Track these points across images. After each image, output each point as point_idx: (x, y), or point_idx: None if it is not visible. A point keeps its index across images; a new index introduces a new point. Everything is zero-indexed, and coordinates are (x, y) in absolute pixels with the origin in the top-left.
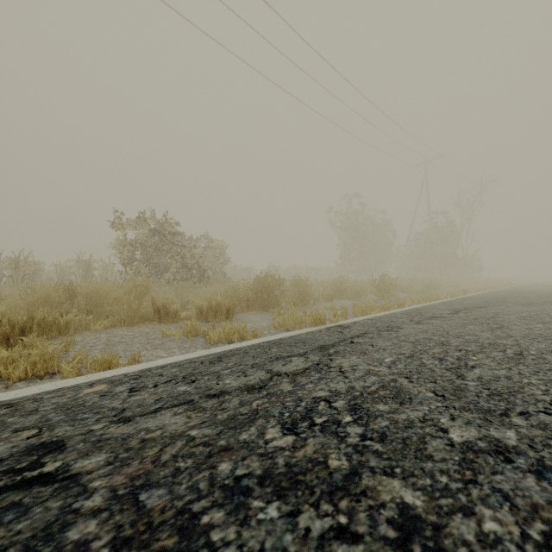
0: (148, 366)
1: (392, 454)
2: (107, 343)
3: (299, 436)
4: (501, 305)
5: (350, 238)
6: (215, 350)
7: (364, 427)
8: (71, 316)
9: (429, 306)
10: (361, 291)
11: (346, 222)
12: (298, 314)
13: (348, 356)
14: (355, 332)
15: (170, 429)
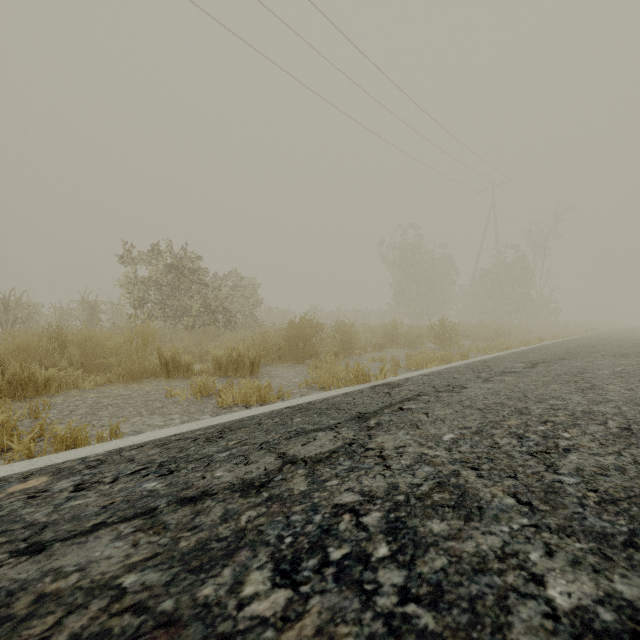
0: (121, 445)
1: (452, 639)
2: (93, 406)
3: (298, 591)
4: (587, 357)
5: (405, 276)
6: (219, 420)
7: (407, 570)
8: (52, 371)
9: (498, 357)
10: (417, 339)
11: (400, 256)
12: (339, 367)
13: (393, 431)
14: (406, 393)
15: (95, 570)
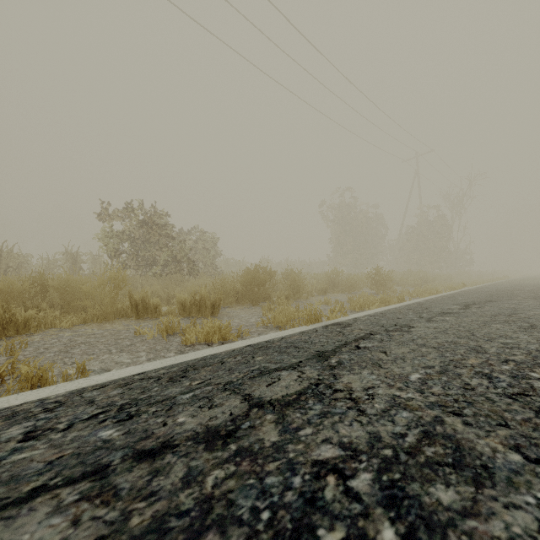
0: (84, 385)
1: None
2: (66, 344)
3: None
4: (512, 299)
5: (342, 232)
6: (183, 358)
7: None
8: (31, 312)
9: (432, 300)
10: (356, 285)
11: (338, 215)
12: (291, 309)
13: (357, 370)
14: (359, 332)
15: None
